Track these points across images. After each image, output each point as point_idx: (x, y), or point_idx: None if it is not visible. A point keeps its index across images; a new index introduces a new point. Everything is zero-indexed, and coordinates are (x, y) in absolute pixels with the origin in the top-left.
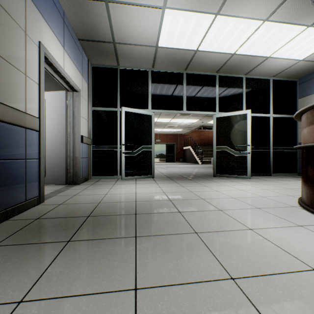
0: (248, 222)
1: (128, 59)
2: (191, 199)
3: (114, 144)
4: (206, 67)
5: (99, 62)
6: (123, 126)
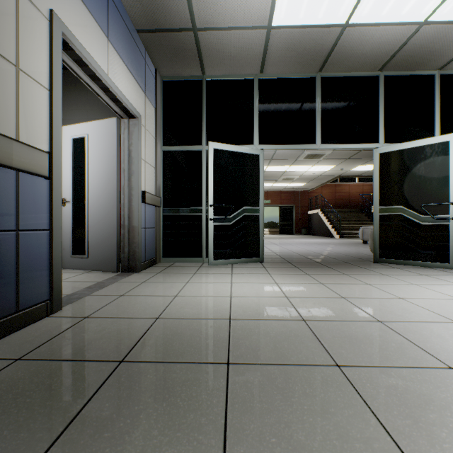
0: None
1: (219, 60)
2: (351, 320)
3: (197, 205)
4: (361, 62)
5: (173, 72)
6: (211, 175)
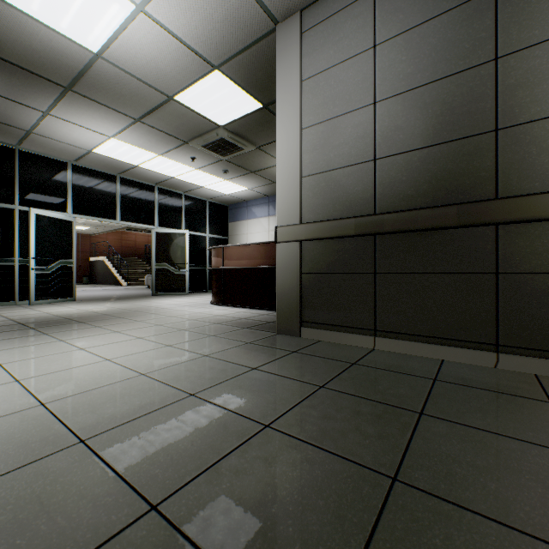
0: (180, 309)
1: (42, 146)
2: (141, 307)
3: (9, 256)
4: (146, 178)
5: None
6: (34, 234)
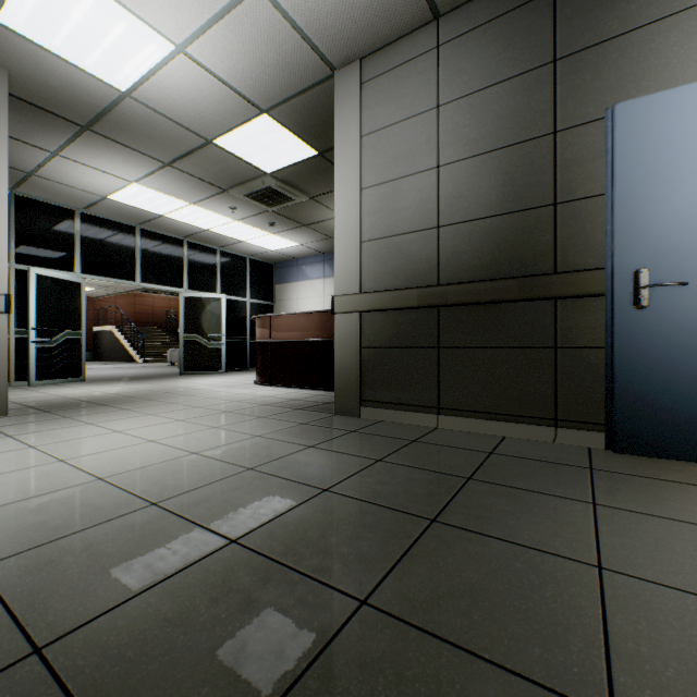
0: (219, 390)
1: (44, 190)
2: (170, 388)
3: None
4: (172, 230)
5: None
6: (34, 299)
